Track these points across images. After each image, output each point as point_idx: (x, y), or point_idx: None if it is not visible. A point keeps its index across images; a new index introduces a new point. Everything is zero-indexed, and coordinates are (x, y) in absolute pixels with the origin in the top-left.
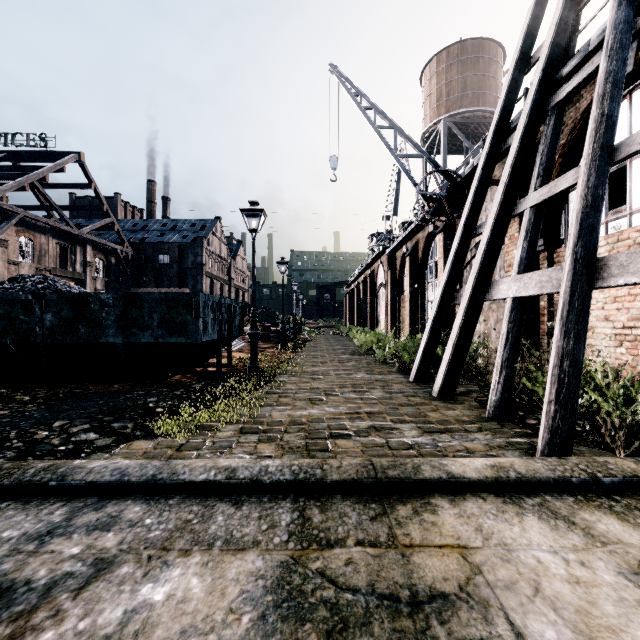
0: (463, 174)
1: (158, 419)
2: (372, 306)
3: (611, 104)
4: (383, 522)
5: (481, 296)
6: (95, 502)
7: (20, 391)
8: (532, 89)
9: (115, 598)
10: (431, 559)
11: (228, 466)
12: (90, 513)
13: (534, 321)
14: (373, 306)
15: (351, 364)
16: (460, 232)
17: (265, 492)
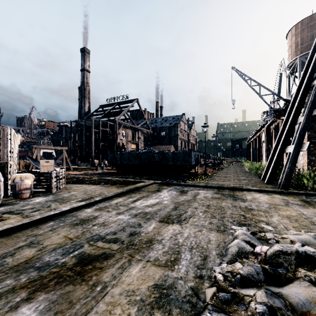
0: (291, 100)
1: (186, 181)
2: (259, 151)
3: (314, 98)
4: (232, 191)
5: (282, 151)
6: (185, 187)
7: (152, 175)
8: (305, 79)
9: (195, 191)
10: (238, 194)
11: (205, 184)
12: (186, 187)
13: (314, 159)
14: (259, 151)
15: (241, 175)
16: (281, 127)
17: (212, 188)
